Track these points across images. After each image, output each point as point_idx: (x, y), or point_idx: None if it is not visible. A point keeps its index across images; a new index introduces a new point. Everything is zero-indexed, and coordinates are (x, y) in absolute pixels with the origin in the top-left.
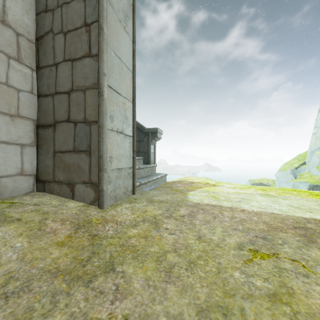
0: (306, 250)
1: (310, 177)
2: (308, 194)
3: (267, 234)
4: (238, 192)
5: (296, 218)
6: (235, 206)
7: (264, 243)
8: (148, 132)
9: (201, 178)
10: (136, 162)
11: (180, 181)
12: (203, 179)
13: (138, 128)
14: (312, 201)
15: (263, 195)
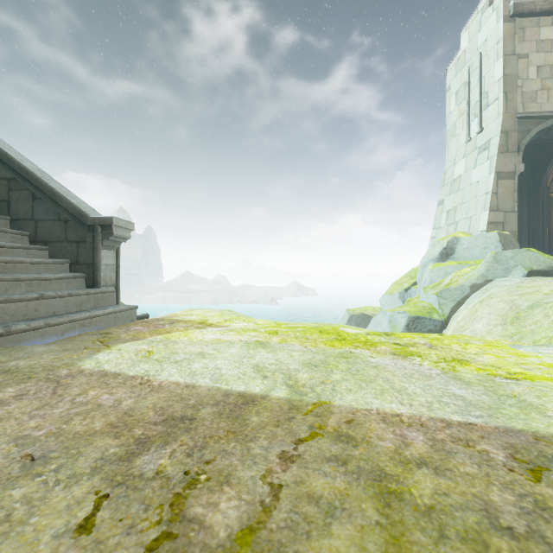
0: (67, 485)
1: (414, 304)
2: (329, 339)
3: (69, 445)
4: (218, 339)
5: (212, 394)
6: (148, 373)
7: (4, 475)
8: (93, 224)
9: (213, 311)
10: (59, 285)
11: (159, 319)
12: (211, 314)
13: (74, 215)
14: (310, 353)
15: (249, 345)
